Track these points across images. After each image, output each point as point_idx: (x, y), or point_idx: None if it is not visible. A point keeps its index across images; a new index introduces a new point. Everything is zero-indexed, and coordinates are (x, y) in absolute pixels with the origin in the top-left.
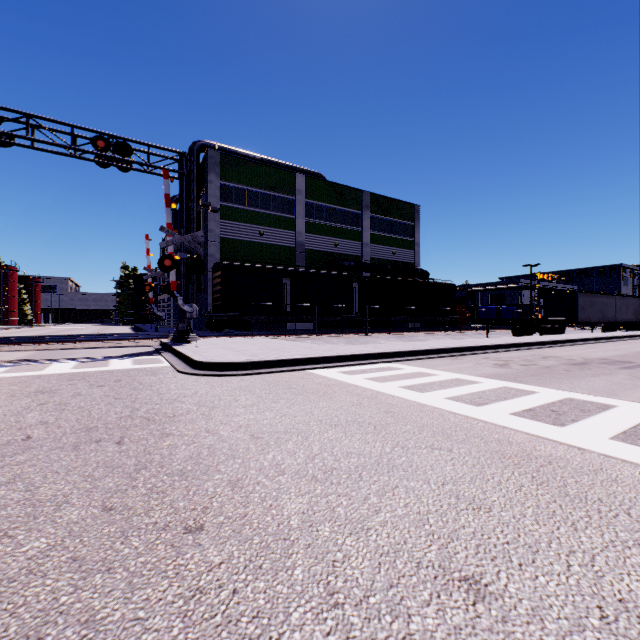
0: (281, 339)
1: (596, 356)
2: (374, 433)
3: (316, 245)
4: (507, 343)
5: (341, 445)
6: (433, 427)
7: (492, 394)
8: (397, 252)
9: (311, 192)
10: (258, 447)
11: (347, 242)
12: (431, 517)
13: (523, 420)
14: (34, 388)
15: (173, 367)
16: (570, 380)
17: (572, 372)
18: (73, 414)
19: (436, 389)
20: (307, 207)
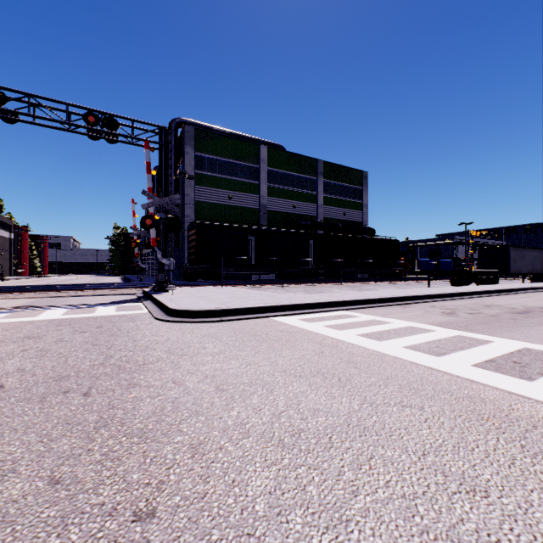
0: (247, 288)
1: (535, 305)
2: (339, 386)
3: (277, 207)
4: (450, 292)
5: (307, 400)
6: (398, 380)
7: (448, 343)
8: (347, 212)
9: (273, 161)
10: (222, 401)
11: (304, 204)
12: (419, 504)
13: (488, 373)
14: (23, 333)
15: (150, 314)
16: (520, 329)
17: (519, 321)
18: (50, 361)
19: (393, 337)
20: (269, 174)
